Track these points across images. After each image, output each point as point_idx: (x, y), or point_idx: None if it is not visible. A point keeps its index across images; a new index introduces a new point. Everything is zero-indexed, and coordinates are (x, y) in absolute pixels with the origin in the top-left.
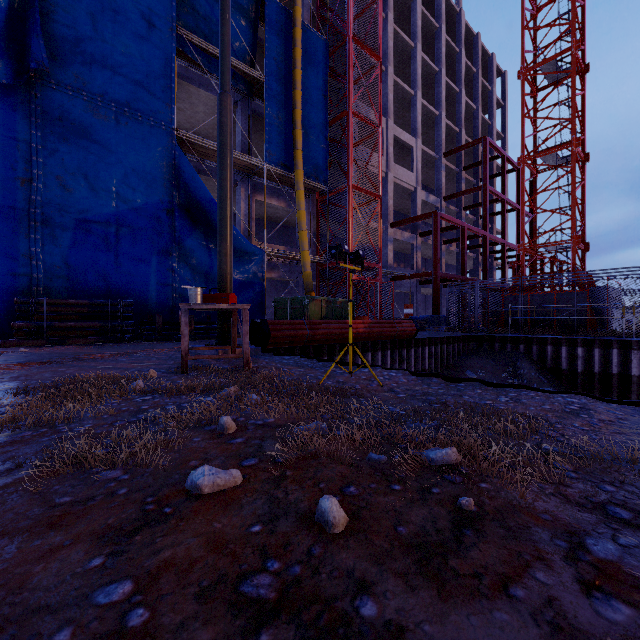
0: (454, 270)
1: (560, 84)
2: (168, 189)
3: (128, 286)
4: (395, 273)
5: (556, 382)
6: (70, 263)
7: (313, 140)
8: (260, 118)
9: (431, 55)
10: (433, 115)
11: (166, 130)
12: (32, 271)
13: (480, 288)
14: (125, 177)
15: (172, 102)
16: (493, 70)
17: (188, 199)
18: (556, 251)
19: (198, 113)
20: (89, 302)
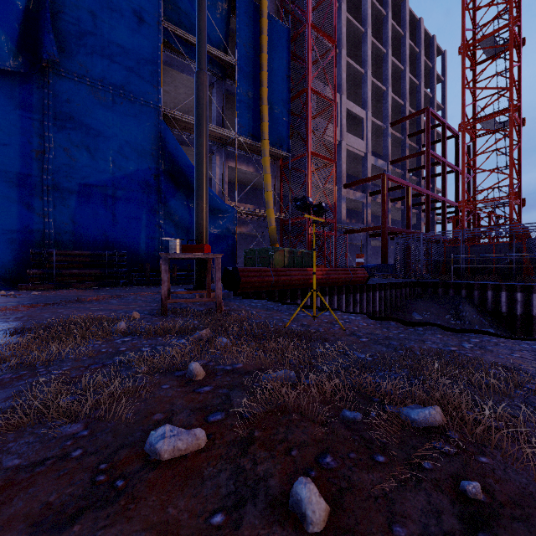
0: (399, 225)
1: (498, 57)
2: (155, 158)
3: (122, 239)
4: (348, 227)
5: (496, 324)
6: (75, 220)
7: (277, 114)
8: (232, 97)
9: (379, 39)
10: (381, 90)
11: (154, 108)
12: (45, 227)
13: (424, 240)
14: (120, 148)
15: (159, 84)
16: (434, 50)
17: (172, 166)
18: (494, 206)
19: (181, 94)
20: (90, 253)
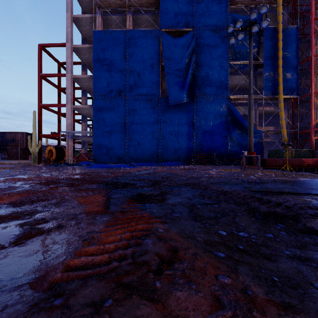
0: None
1: None
2: (226, 116)
3: (215, 148)
4: None
5: None
6: (201, 143)
7: (289, 77)
8: (260, 75)
9: None
10: None
11: (226, 97)
12: (193, 146)
13: None
14: (214, 116)
15: (227, 88)
16: None
17: (233, 118)
18: None
19: (234, 82)
20: (206, 154)
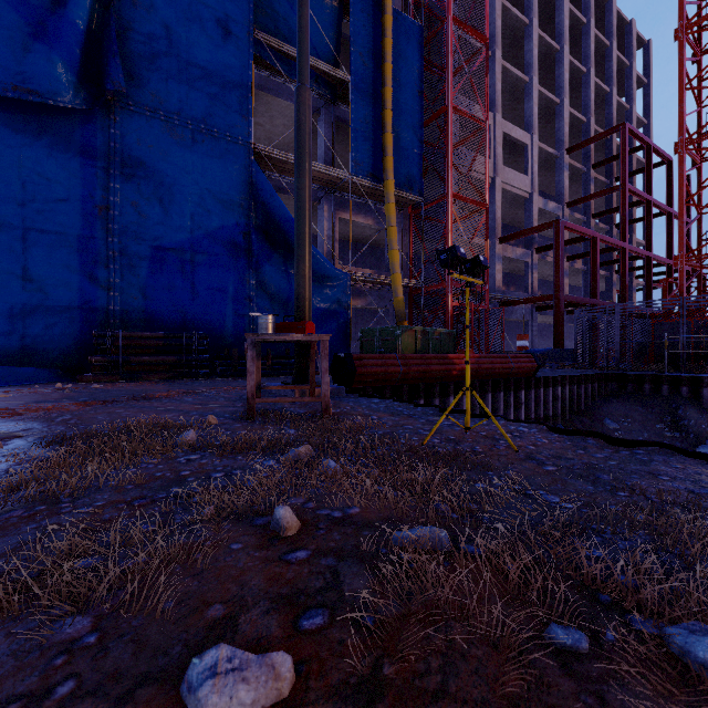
0: (579, 293)
1: None
2: (245, 210)
3: (204, 317)
4: (505, 297)
5: None
6: (146, 294)
7: (405, 144)
8: (345, 125)
9: (549, 32)
10: (552, 104)
11: (243, 145)
12: (110, 303)
13: (621, 313)
14: (201, 199)
15: (249, 114)
16: (633, 40)
17: (266, 220)
18: None
19: (278, 127)
20: (164, 335)
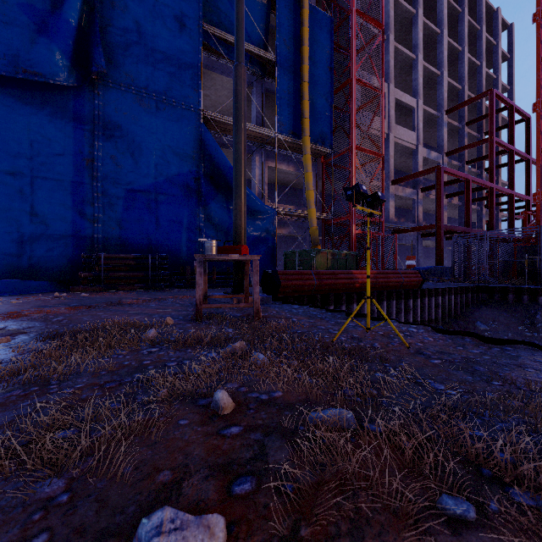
0: (455, 223)
1: None
2: (196, 161)
3: (165, 243)
4: (397, 227)
5: None
6: (122, 225)
7: (319, 109)
8: (272, 95)
9: (432, 19)
10: (434, 75)
11: (194, 111)
12: (95, 232)
13: (490, 238)
14: (162, 153)
15: (199, 87)
16: (498, 24)
17: (212, 168)
18: None
19: (221, 97)
20: (135, 256)
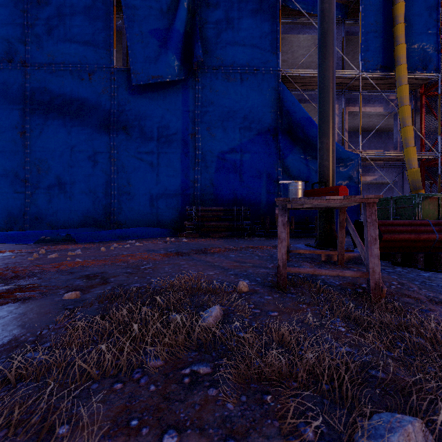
0: None
1: None
2: (274, 119)
3: (247, 196)
4: None
5: None
6: (214, 183)
7: (418, 29)
8: (353, 37)
9: None
10: None
11: (273, 73)
12: (195, 190)
13: None
14: (245, 118)
15: (277, 50)
16: None
17: (289, 123)
18: None
19: (297, 58)
20: (223, 208)
